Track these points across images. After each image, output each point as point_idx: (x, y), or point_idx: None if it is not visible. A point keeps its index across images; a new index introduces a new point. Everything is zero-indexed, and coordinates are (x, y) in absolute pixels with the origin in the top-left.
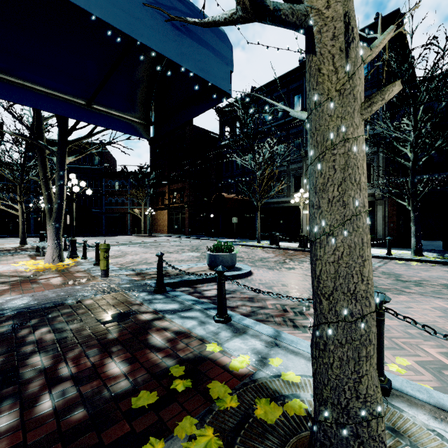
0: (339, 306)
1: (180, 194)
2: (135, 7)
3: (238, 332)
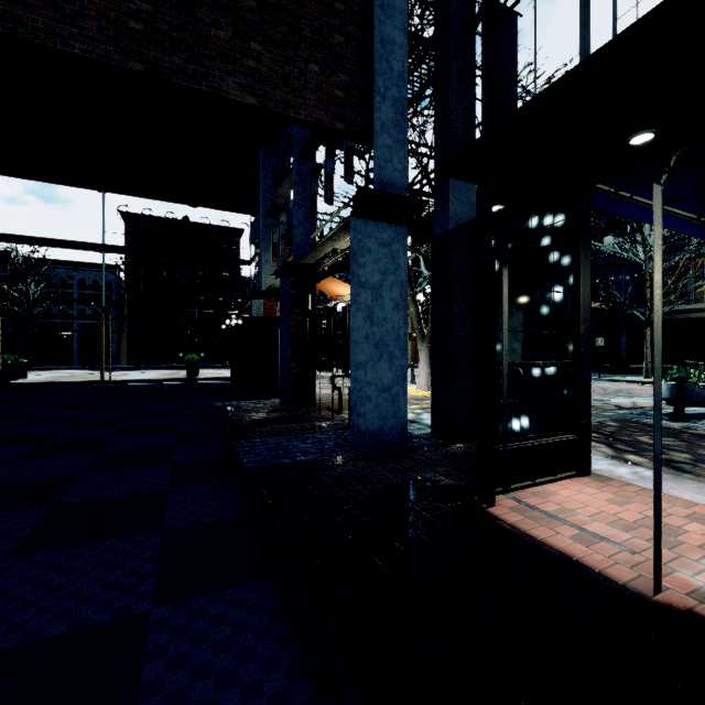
0: None
1: None
2: None
3: None
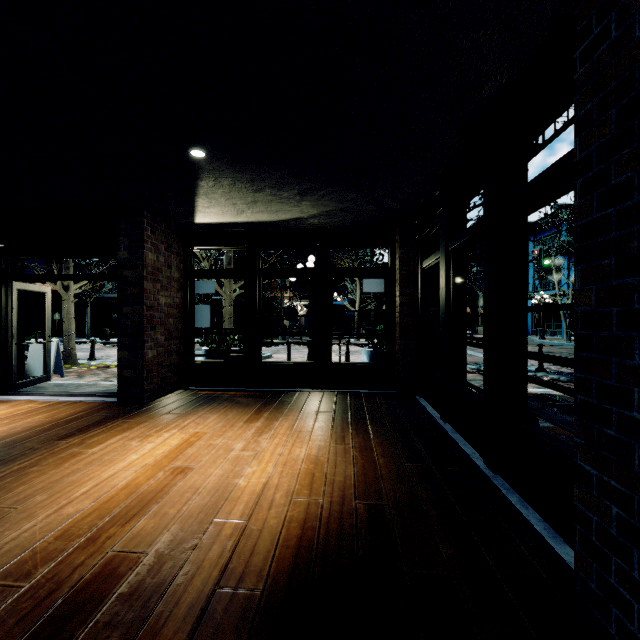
0: (66, 334)
1: None
2: None
3: None
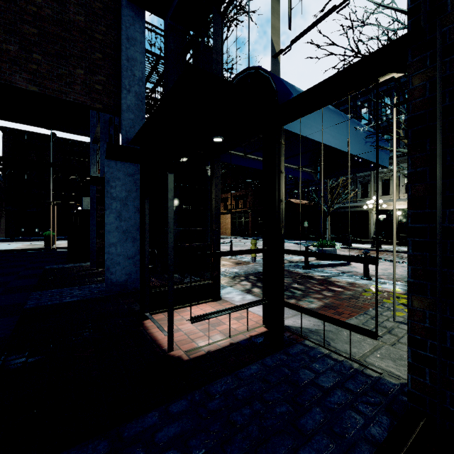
0: None
1: (243, 200)
2: (368, 148)
3: (382, 283)
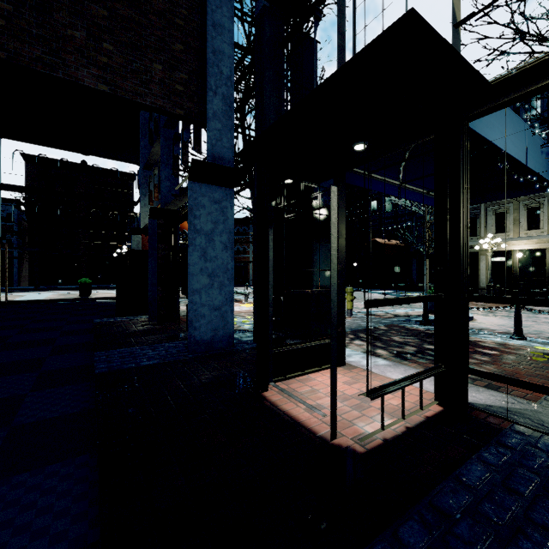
0: None
1: None
2: (543, 162)
3: (544, 344)
